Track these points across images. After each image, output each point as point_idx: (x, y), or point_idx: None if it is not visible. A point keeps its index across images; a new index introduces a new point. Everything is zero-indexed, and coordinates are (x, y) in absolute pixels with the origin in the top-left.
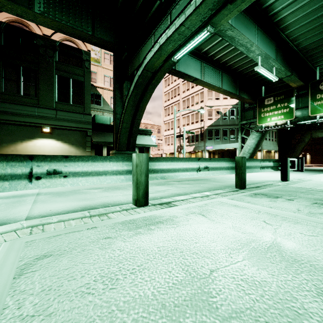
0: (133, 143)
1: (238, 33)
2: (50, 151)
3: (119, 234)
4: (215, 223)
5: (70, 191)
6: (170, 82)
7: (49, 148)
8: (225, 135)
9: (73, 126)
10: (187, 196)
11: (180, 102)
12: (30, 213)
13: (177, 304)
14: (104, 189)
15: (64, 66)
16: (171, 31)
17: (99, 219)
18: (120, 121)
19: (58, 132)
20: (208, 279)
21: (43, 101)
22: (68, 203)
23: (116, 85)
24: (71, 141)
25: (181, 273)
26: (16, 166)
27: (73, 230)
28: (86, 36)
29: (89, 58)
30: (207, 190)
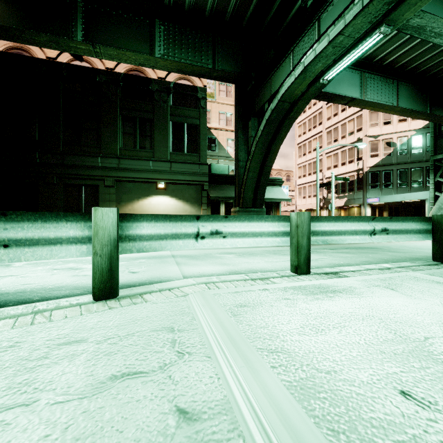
0: (261, 197)
1: (432, 18)
2: (164, 209)
3: (297, 297)
4: (414, 298)
5: (203, 255)
6: (306, 107)
7: (163, 206)
8: (402, 179)
9: (188, 179)
10: (357, 266)
11: (323, 134)
12: (182, 273)
13: (397, 353)
14: (238, 254)
15: (179, 110)
16: (322, 44)
17: (263, 282)
18: (245, 170)
19: (173, 187)
20: (424, 343)
21: (157, 153)
22: (211, 267)
23: (239, 124)
24: (186, 197)
25: (389, 334)
26: (187, 226)
27: (246, 289)
28: (206, 71)
29: (205, 95)
30: (381, 261)
